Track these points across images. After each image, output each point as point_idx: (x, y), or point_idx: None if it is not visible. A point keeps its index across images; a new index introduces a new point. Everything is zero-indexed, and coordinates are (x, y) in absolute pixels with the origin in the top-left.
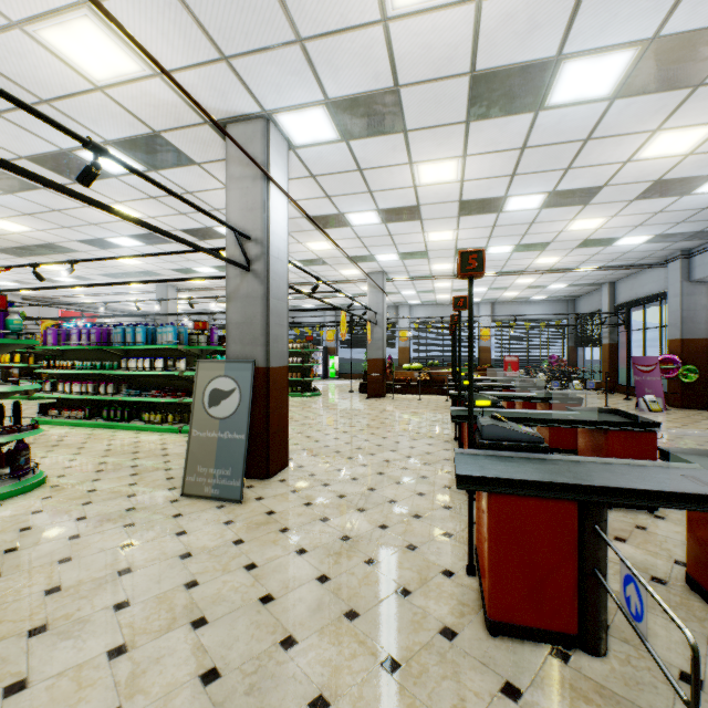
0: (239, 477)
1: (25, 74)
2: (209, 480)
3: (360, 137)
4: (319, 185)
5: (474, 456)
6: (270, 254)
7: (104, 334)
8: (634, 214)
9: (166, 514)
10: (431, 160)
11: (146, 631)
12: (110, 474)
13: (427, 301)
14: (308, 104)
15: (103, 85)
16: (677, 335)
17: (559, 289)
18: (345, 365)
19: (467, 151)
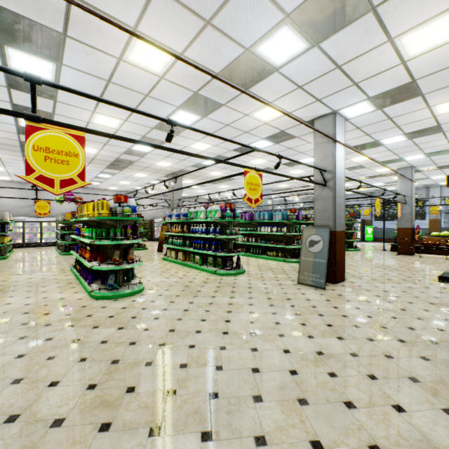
0: (323, 278)
1: (243, 126)
2: (309, 278)
3: (389, 105)
4: (361, 131)
5: None
6: (336, 177)
7: (250, 216)
8: None
9: (294, 288)
10: (446, 102)
11: (303, 312)
12: (265, 272)
13: None
14: (357, 102)
15: (267, 122)
16: None
17: None
18: (378, 232)
19: None
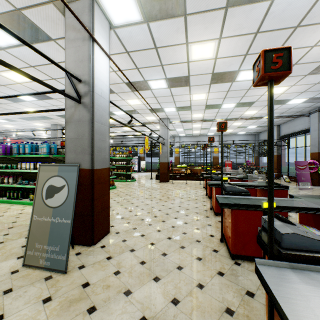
0: (65, 252)
1: None
2: (43, 254)
3: (156, 19)
4: (131, 59)
5: (283, 274)
6: (94, 92)
7: (8, 148)
8: (304, 84)
9: None
10: (200, 41)
11: None
12: None
13: (188, 134)
14: None
15: None
16: (316, 150)
17: (252, 128)
18: (149, 165)
19: (222, 34)
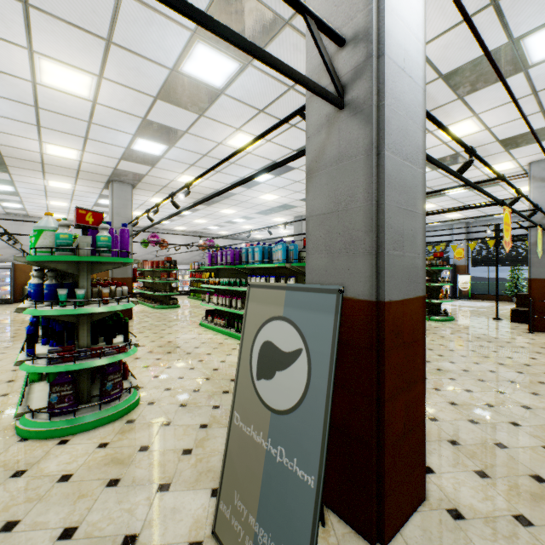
0: None
1: None
2: (246, 540)
3: None
4: None
5: None
6: (384, 55)
7: (236, 255)
8: None
9: None
10: None
11: None
12: (185, 414)
13: None
14: None
15: None
16: None
17: None
18: (478, 285)
19: None
